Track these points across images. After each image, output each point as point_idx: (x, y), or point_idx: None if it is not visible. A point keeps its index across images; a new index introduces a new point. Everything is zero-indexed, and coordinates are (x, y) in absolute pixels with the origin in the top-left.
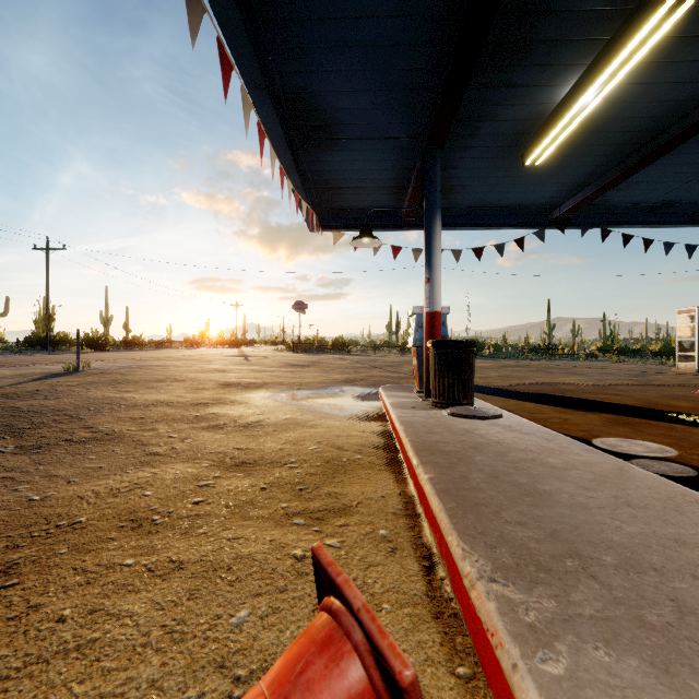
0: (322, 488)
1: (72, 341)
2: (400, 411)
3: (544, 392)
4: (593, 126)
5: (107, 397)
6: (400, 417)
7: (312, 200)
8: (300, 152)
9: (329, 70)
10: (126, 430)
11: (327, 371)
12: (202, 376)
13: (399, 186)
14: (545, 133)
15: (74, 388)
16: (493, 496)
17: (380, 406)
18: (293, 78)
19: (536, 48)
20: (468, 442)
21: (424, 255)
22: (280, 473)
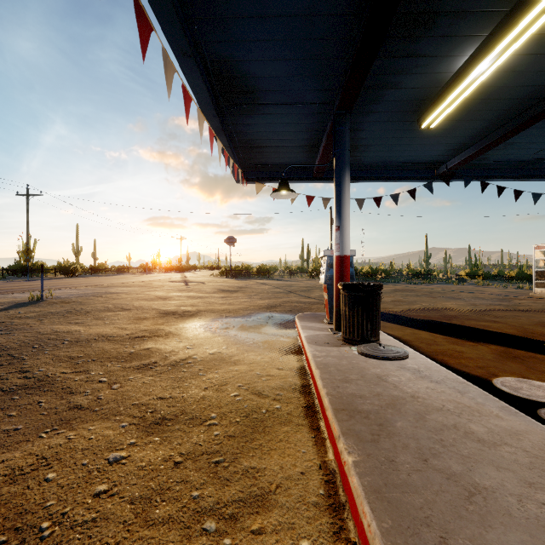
0: (239, 460)
1: (48, 268)
2: (314, 348)
3: (433, 319)
4: (483, 93)
5: (55, 331)
6: (315, 357)
7: (238, 157)
8: (227, 115)
9: (250, 40)
10: (59, 374)
11: (251, 297)
12: (146, 304)
13: (311, 145)
14: (441, 100)
15: (30, 320)
16: (430, 502)
17: (296, 336)
18: (218, 47)
19: (441, 19)
20: (384, 397)
21: (334, 205)
22: (197, 436)
